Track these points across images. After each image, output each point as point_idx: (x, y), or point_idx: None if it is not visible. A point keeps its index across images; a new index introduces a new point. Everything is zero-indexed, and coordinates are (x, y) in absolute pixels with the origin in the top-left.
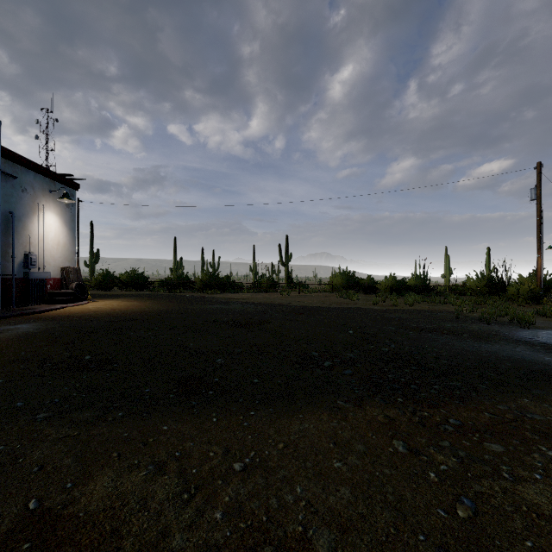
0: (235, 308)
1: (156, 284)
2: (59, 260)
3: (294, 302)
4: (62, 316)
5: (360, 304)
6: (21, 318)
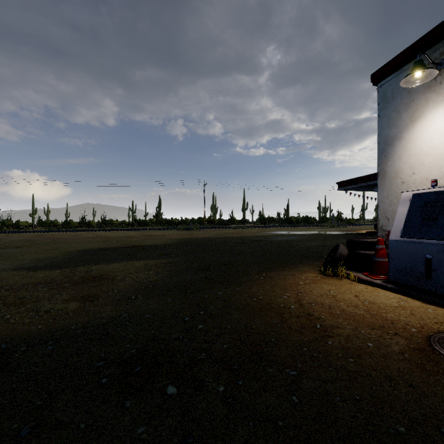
0: None
1: None
2: None
3: None
4: None
5: None
6: None
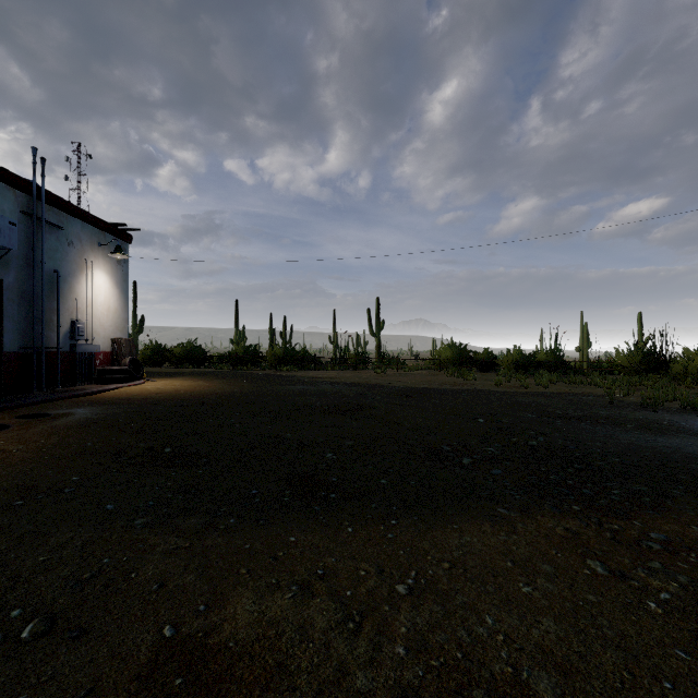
0: (325, 389)
1: (214, 359)
2: (109, 329)
3: (395, 382)
4: (120, 399)
5: (478, 384)
6: (71, 401)
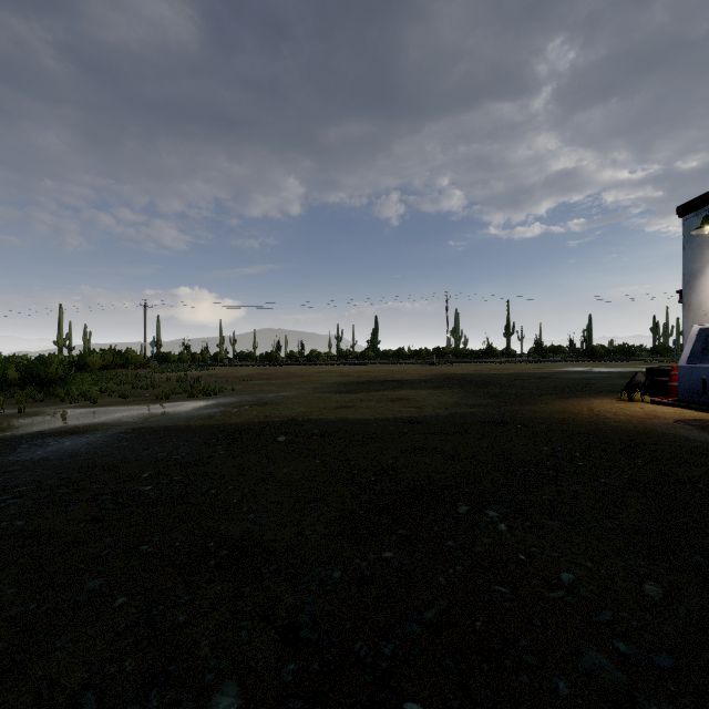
0: None
1: None
2: None
3: None
4: None
5: None
6: None
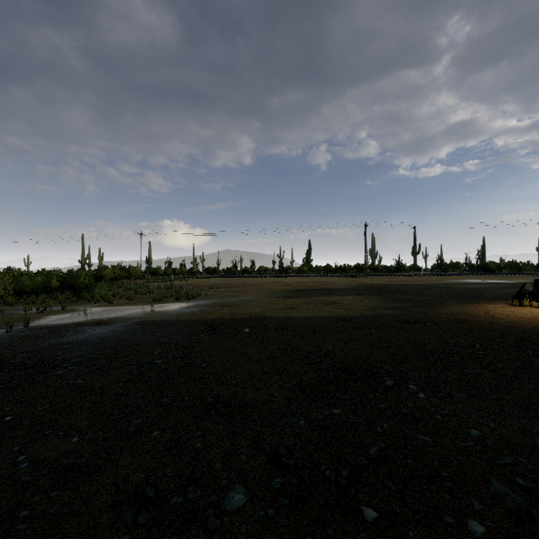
0: None
1: None
2: None
3: None
4: None
5: None
6: None
